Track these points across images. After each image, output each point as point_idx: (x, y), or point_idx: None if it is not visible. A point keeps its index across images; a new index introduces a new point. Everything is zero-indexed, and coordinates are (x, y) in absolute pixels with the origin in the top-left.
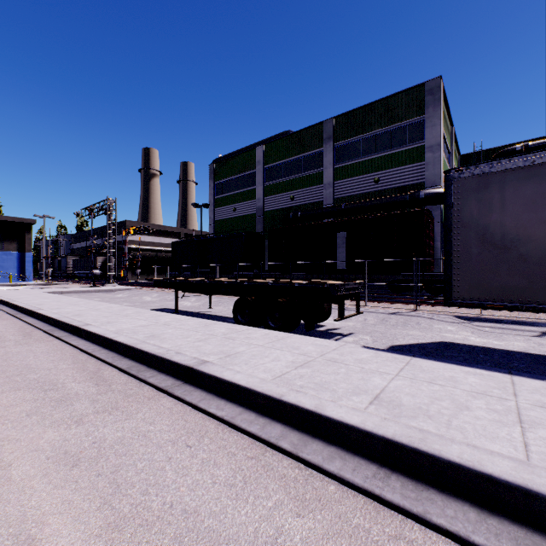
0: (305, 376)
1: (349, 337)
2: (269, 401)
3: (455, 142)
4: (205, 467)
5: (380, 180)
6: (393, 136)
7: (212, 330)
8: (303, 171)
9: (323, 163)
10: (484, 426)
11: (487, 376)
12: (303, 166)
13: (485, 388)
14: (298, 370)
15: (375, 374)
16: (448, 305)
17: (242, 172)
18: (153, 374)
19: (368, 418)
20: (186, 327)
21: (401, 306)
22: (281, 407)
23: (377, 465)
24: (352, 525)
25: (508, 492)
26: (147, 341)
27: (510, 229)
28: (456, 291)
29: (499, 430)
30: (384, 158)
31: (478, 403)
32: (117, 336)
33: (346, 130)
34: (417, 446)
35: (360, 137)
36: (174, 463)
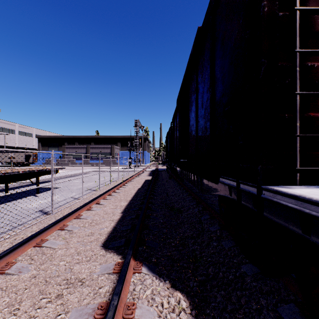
0: None
1: None
2: None
3: None
4: None
5: None
6: None
7: None
8: None
9: None
10: None
11: None
12: None
13: None
14: None
15: None
16: None
17: None
18: None
19: None
20: None
21: None
22: None
23: None
24: None
25: None
26: None
27: None
28: None
29: None
30: None
31: None
32: None
33: None
34: None
35: None
36: None
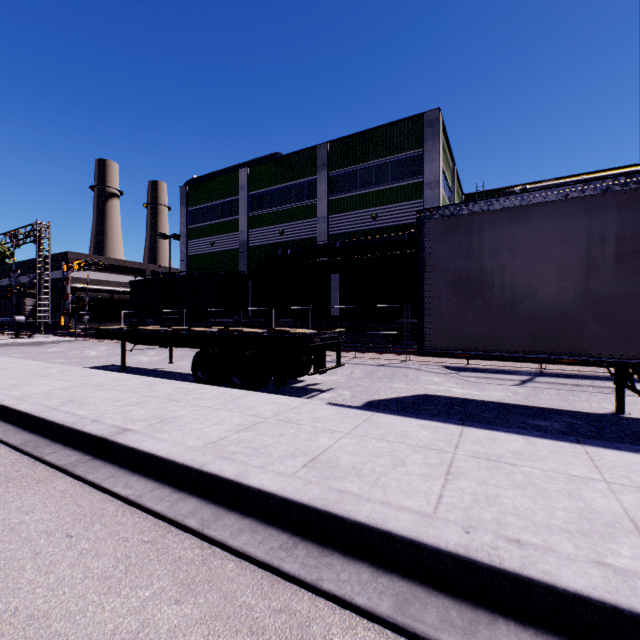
0: (245, 440)
1: (327, 393)
2: (189, 472)
3: (458, 180)
4: (81, 559)
5: (378, 216)
6: (392, 168)
7: (155, 391)
8: (294, 202)
9: (317, 193)
10: (409, 482)
11: (440, 429)
12: (294, 196)
13: (432, 441)
14: (239, 434)
15: (326, 433)
16: (420, 355)
17: (222, 198)
18: (54, 450)
19: (291, 483)
20: (123, 388)
21: (392, 357)
22: (202, 478)
23: (289, 534)
24: (236, 605)
25: (404, 547)
26: (59, 408)
27: (476, 275)
28: (428, 340)
29: (422, 484)
30: (382, 192)
31: (416, 458)
32: (18, 403)
33: (342, 157)
34: (329, 509)
35: (357, 167)
36: (40, 559)
